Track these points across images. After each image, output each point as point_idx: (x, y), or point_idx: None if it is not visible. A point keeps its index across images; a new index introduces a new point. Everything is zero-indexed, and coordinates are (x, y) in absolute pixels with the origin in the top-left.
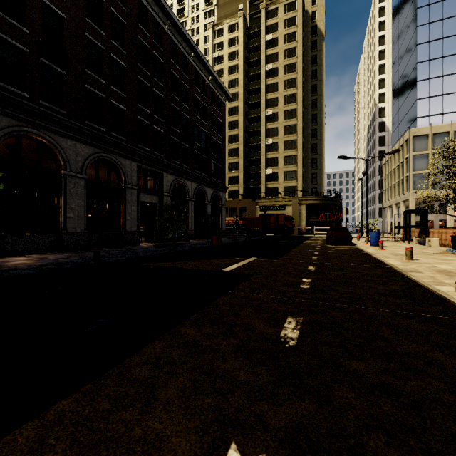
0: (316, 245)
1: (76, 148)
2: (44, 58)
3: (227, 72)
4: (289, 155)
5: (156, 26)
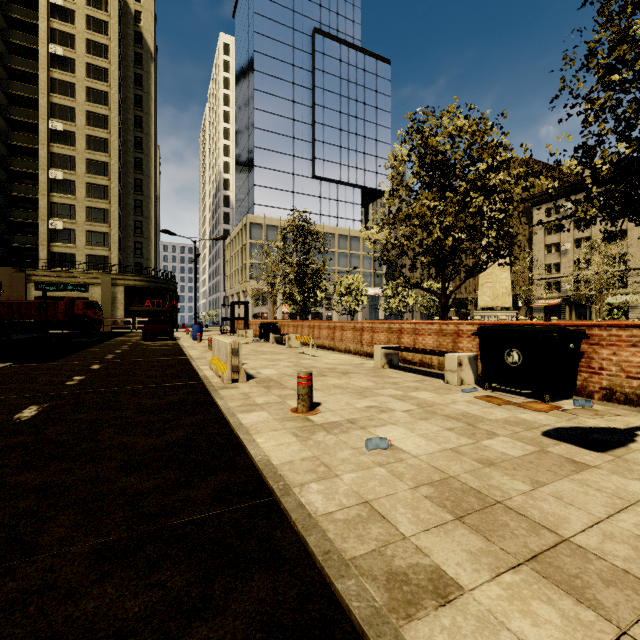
0: (128, 342)
1: None
2: None
3: None
4: (96, 207)
5: None
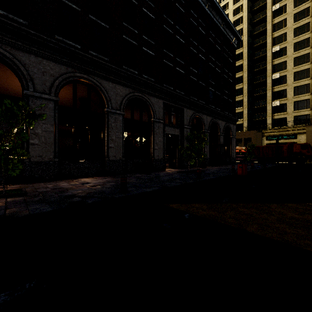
0: None
1: (116, 89)
2: (92, 16)
3: None
4: (300, 85)
5: None
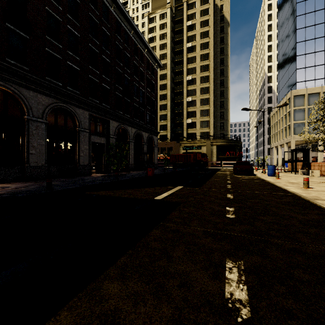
0: (226, 175)
1: (38, 98)
2: (9, 24)
3: (159, 48)
4: (204, 109)
5: (104, 7)
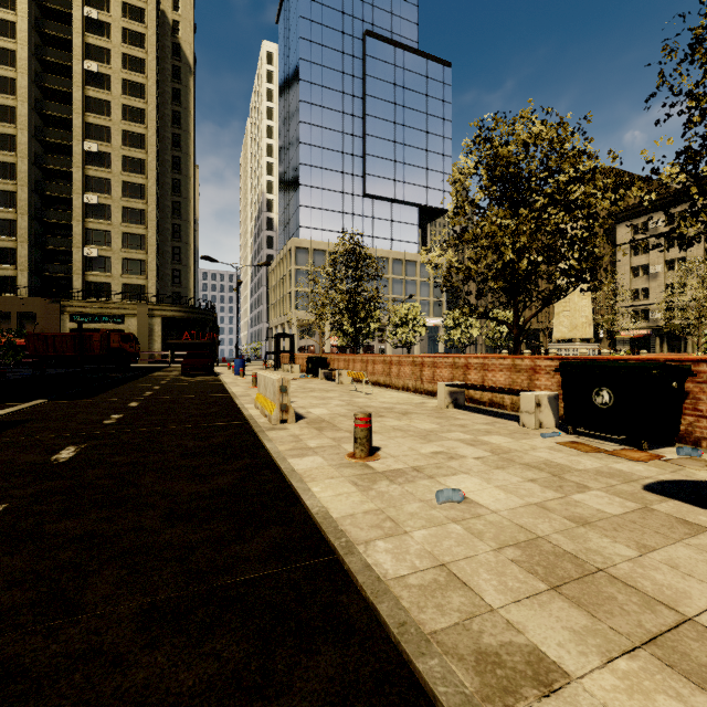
0: (166, 378)
1: None
2: None
3: None
4: (133, 233)
5: None
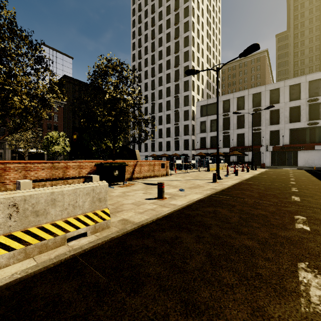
0: None
1: None
2: None
3: None
4: None
5: None
